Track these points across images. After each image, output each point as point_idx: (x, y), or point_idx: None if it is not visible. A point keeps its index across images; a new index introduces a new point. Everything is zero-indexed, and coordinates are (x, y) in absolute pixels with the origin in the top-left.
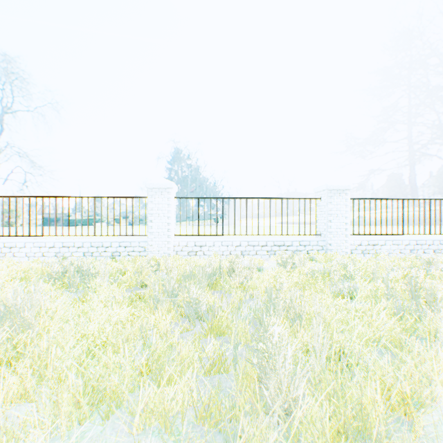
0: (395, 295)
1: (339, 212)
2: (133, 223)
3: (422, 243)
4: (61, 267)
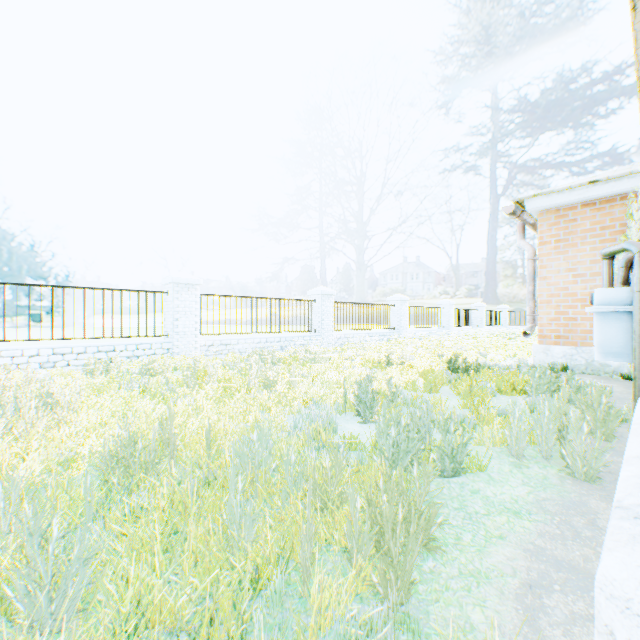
0: (169, 382)
1: (189, 310)
2: None
3: (272, 341)
4: None
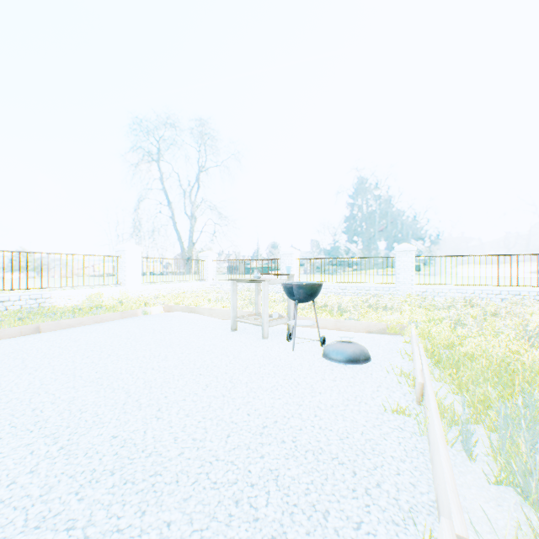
0: None
1: None
2: (382, 275)
3: None
4: (370, 297)
